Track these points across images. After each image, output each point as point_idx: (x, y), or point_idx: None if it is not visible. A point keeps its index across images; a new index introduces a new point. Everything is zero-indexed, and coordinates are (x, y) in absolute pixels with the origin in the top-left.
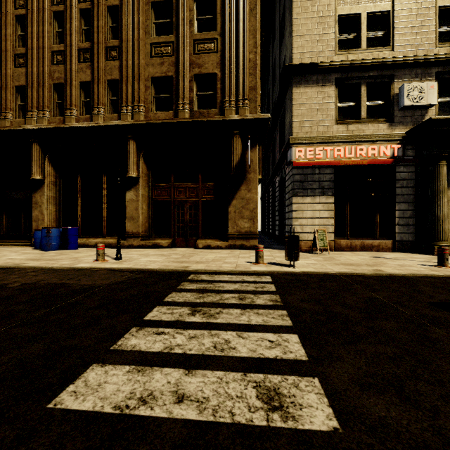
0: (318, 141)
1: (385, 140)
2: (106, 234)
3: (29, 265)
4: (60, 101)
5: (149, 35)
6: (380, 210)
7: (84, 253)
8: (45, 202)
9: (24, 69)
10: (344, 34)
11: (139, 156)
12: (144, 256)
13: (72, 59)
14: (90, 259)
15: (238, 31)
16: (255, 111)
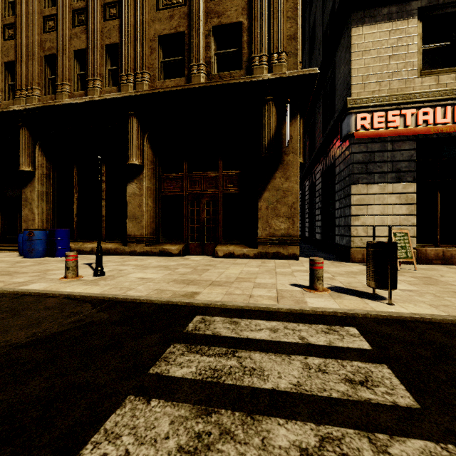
0: (392, 102)
1: None
2: (106, 237)
3: None
4: (53, 77)
5: None
6: None
7: None
8: (35, 198)
9: (13, 41)
10: None
11: (143, 138)
12: (139, 270)
13: (65, 23)
14: (62, 273)
15: None
16: (295, 68)
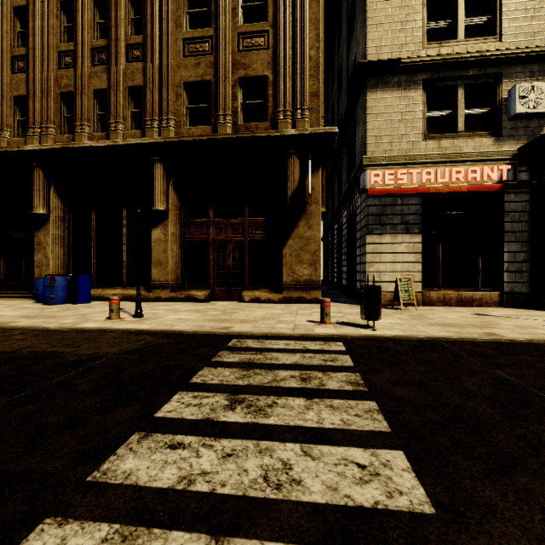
0: (401, 162)
1: (490, 160)
2: (127, 283)
3: (19, 324)
4: (69, 115)
5: (181, 28)
6: (482, 252)
7: (96, 308)
8: (50, 242)
9: (24, 74)
10: (435, 22)
11: (168, 183)
12: (173, 313)
13: (84, 61)
14: (102, 316)
15: (295, 20)
16: (317, 124)
